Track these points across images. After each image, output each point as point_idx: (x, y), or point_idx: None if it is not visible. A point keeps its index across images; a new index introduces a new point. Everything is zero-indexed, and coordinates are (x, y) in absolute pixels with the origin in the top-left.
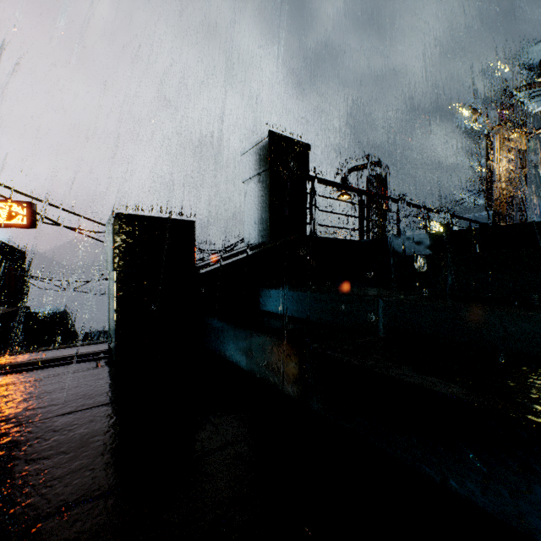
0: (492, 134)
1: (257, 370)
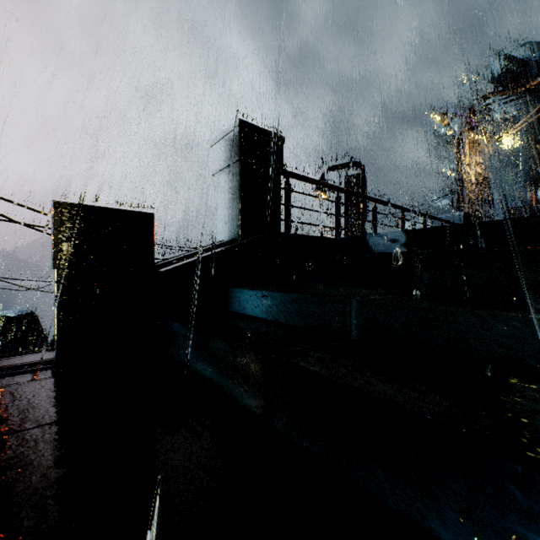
0: (463, 138)
1: (218, 380)
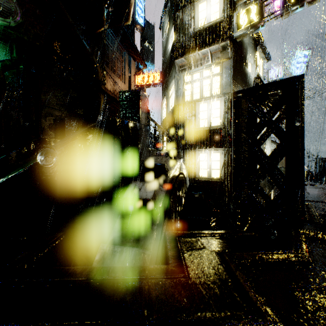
0: None
1: None
